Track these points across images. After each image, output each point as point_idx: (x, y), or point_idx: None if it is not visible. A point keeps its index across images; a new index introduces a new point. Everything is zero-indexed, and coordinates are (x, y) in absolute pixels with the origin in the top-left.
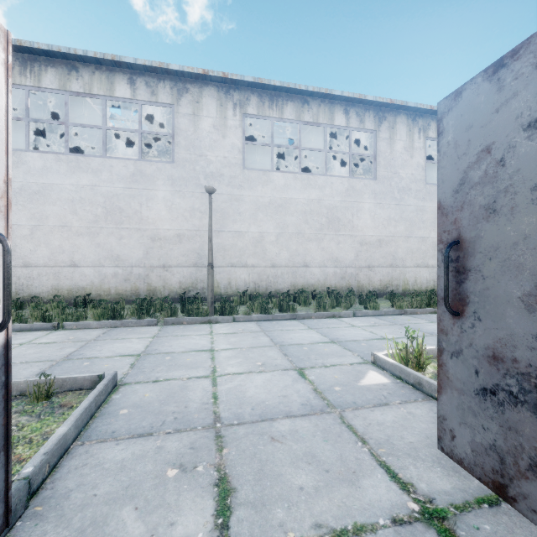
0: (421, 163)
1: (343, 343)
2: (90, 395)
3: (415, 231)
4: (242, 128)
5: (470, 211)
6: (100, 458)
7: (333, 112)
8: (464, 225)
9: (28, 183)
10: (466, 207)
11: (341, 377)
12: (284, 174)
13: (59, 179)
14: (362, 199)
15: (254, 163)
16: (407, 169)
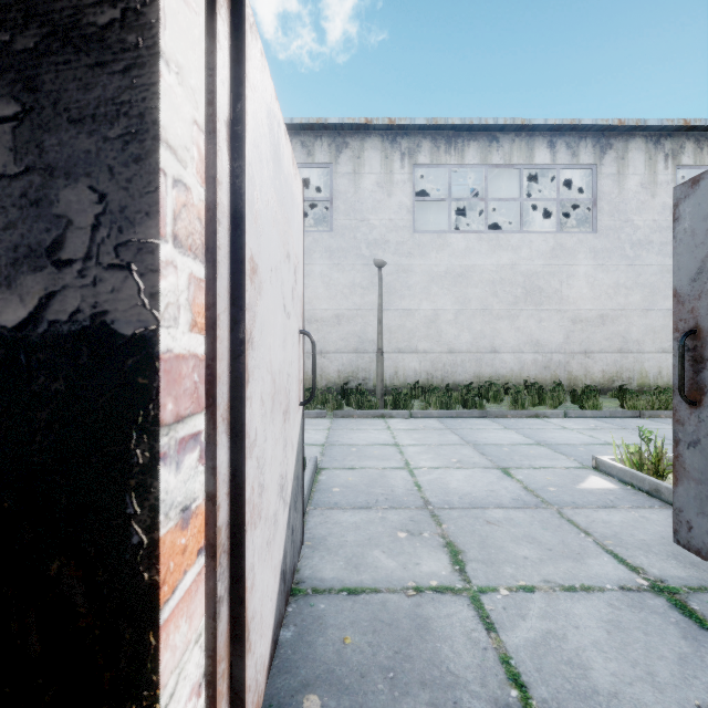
0: (669, 203)
1: (553, 446)
2: (306, 472)
3: (659, 301)
4: (412, 182)
5: (707, 300)
6: (335, 519)
7: (532, 147)
8: (702, 314)
9: None
10: (704, 297)
11: (554, 479)
12: (465, 235)
13: None
14: (574, 260)
15: (420, 219)
16: (645, 215)
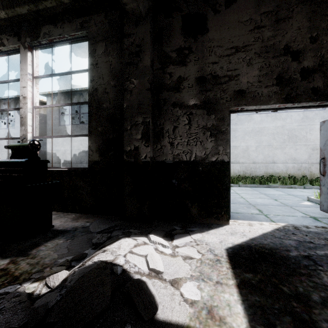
0: None
1: (295, 195)
2: None
3: None
4: None
5: (326, 151)
6: None
7: None
8: (325, 154)
9: None
10: (325, 150)
11: (292, 202)
12: (260, 115)
13: None
14: (313, 122)
15: None
16: None
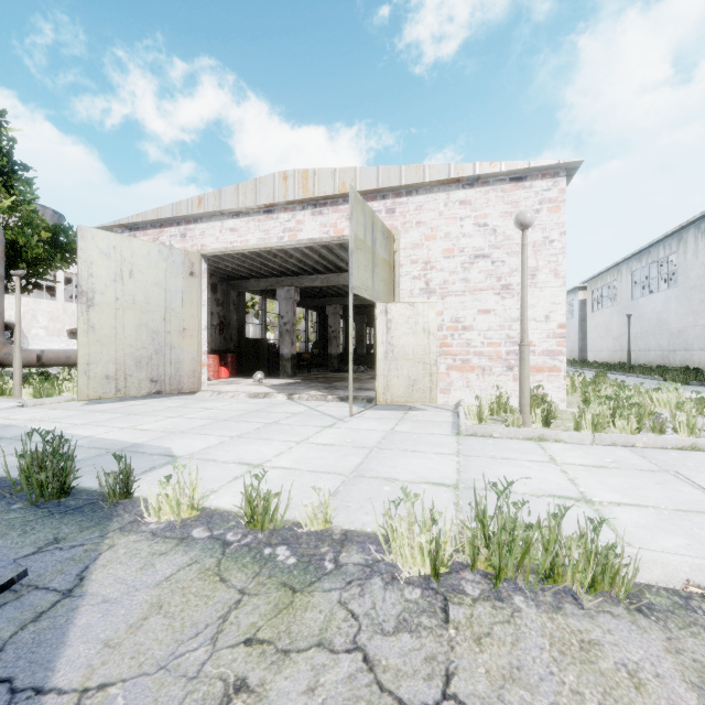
0: None
1: None
2: None
3: None
4: None
5: None
6: None
7: None
8: None
9: (639, 313)
10: None
11: None
12: None
13: (646, 309)
14: None
15: None
16: None
